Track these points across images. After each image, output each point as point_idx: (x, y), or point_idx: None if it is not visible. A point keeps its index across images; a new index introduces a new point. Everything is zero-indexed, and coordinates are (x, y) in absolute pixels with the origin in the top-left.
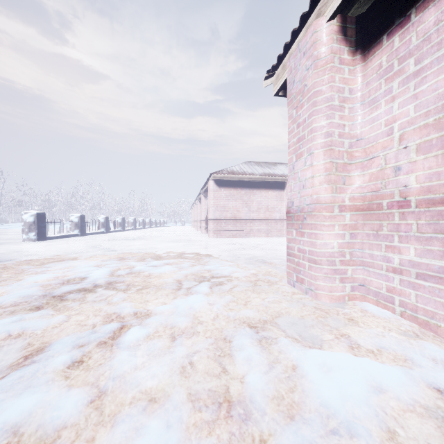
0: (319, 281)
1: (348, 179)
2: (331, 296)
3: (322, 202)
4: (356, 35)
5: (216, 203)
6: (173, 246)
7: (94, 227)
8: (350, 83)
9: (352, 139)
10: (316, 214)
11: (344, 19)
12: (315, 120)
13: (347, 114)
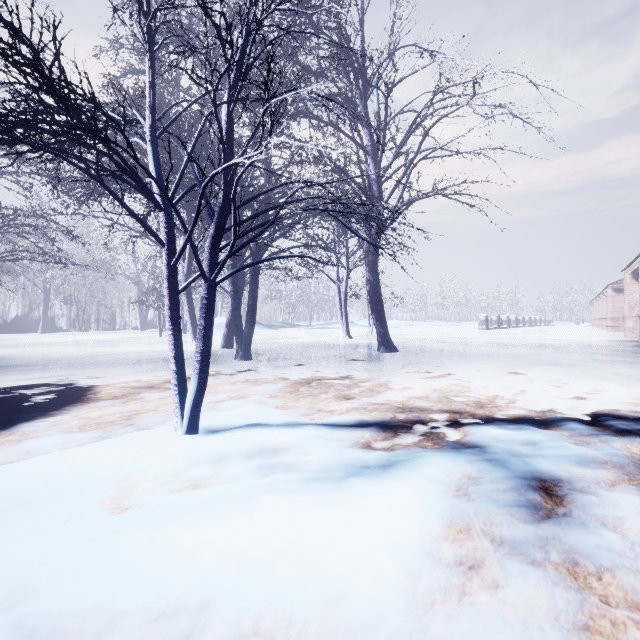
0: (626, 333)
1: (635, 310)
2: (629, 336)
3: (627, 315)
4: (637, 277)
5: (613, 306)
6: (576, 333)
7: (472, 325)
8: (635, 288)
9: (636, 301)
10: (625, 318)
11: (633, 274)
12: (625, 296)
13: (634, 295)
